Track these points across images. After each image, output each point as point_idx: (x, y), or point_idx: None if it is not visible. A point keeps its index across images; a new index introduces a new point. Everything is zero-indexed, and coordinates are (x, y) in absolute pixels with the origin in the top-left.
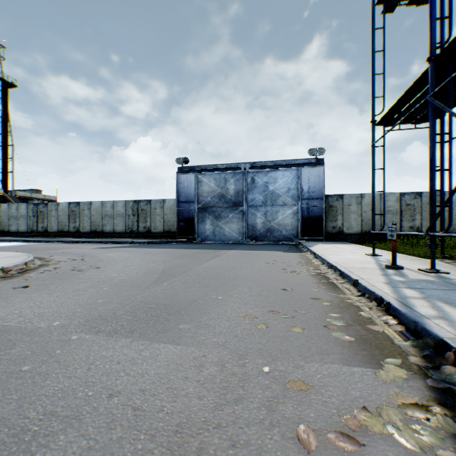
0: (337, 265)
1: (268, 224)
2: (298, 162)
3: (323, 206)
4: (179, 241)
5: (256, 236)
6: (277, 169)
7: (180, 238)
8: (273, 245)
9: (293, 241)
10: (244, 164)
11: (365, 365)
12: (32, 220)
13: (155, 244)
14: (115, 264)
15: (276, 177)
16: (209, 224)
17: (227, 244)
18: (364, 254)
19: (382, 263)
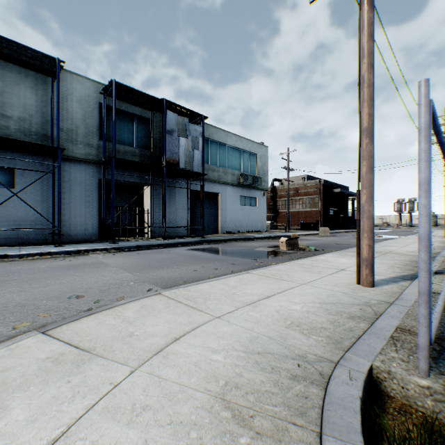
0: None
1: None
2: None
3: None
4: None
5: None
6: None
7: None
8: None
9: None
10: None
11: (89, 255)
12: None
13: None
14: None
15: None
16: None
17: None
18: None
19: None
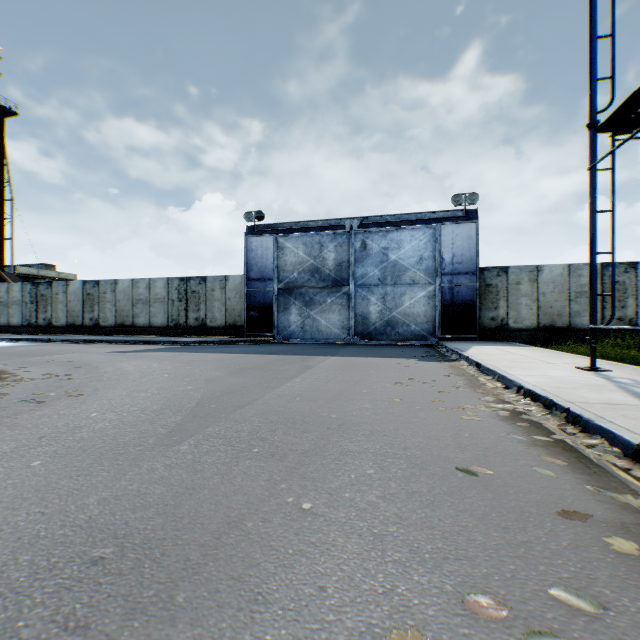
0: (549, 395)
1: (389, 313)
2: (436, 217)
3: (476, 286)
4: (249, 340)
5: (368, 333)
6: (402, 228)
7: (251, 335)
8: (397, 347)
9: (428, 340)
10: (349, 221)
11: None
12: (29, 308)
13: (211, 344)
14: (116, 387)
15: (400, 240)
16: (295, 314)
17: (324, 345)
18: (573, 367)
19: (637, 391)
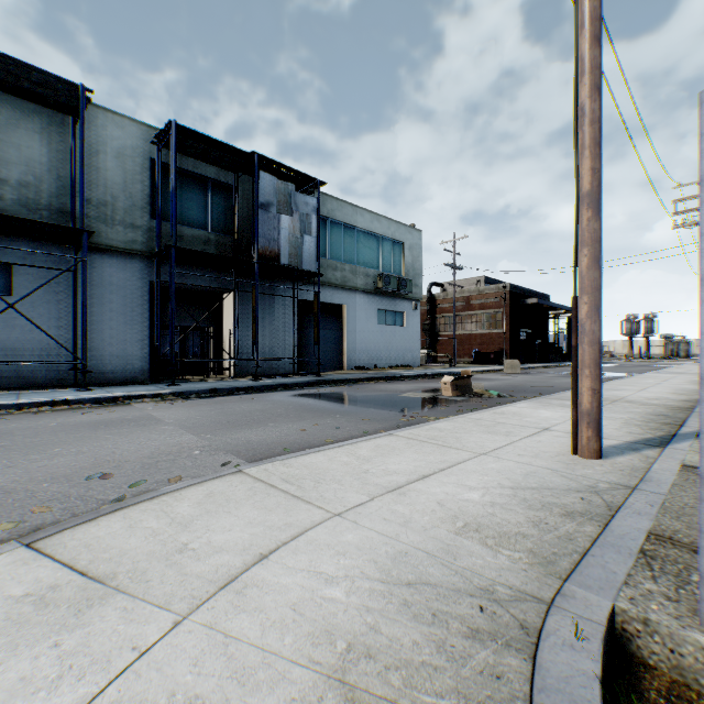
0: None
1: None
2: None
3: None
4: None
5: None
6: None
7: None
8: None
9: None
10: None
11: (132, 405)
12: None
13: None
14: None
15: None
16: None
17: None
18: None
19: None
